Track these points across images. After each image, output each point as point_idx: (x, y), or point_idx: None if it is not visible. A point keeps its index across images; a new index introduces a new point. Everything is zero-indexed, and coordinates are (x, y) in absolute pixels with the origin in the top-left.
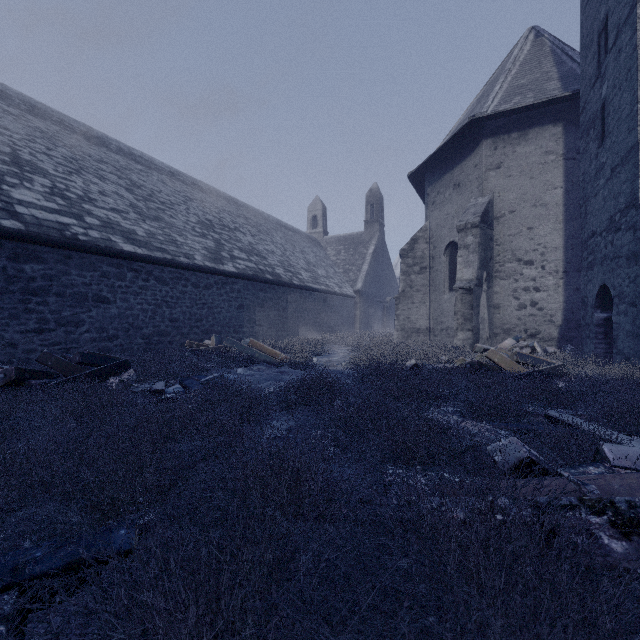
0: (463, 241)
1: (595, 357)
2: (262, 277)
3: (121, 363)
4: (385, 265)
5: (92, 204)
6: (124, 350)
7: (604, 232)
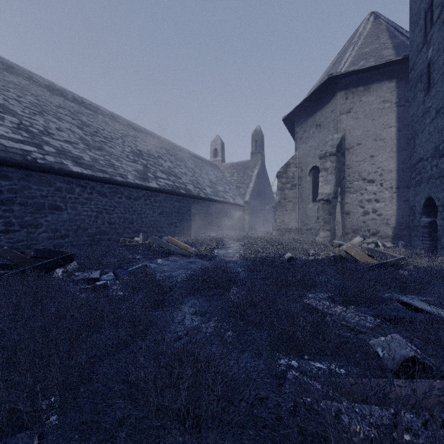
0: (323, 165)
1: (424, 251)
2: (177, 191)
3: (67, 257)
4: (265, 183)
5: (50, 137)
6: (73, 245)
7: (430, 158)
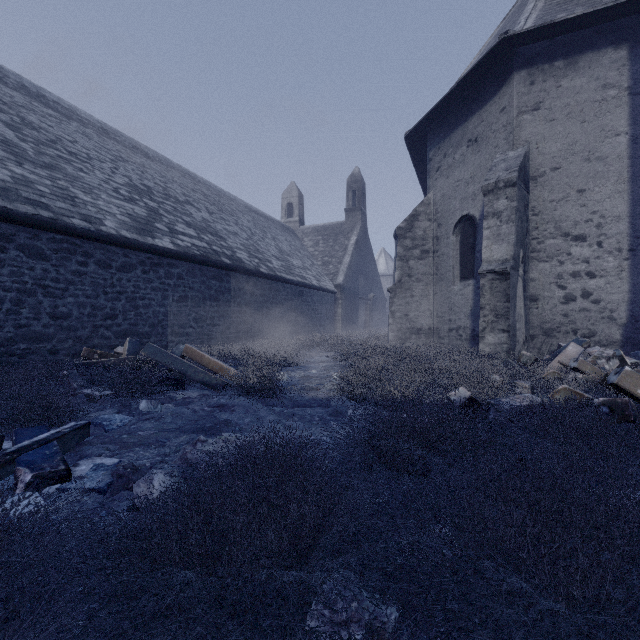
0: (492, 207)
1: None
2: (215, 260)
3: None
4: (368, 259)
5: None
6: None
7: None
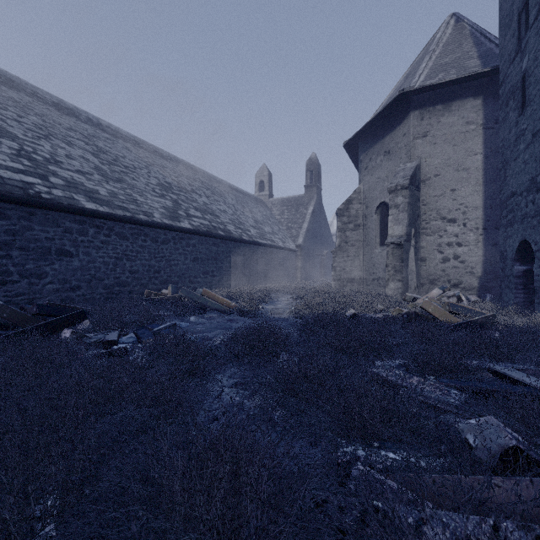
0: (394, 201)
1: (518, 306)
2: (215, 233)
3: (77, 314)
4: (322, 223)
5: (58, 166)
6: (86, 299)
7: (525, 192)
